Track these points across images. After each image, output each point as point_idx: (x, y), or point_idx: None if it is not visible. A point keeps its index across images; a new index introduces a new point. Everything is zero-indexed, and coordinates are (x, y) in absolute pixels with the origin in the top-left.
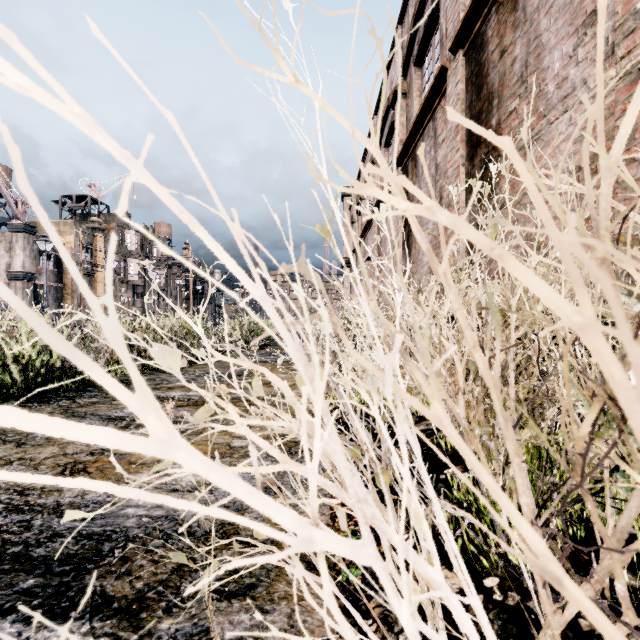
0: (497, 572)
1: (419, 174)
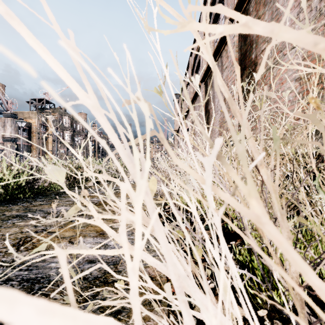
0: (265, 306)
1: (213, 85)
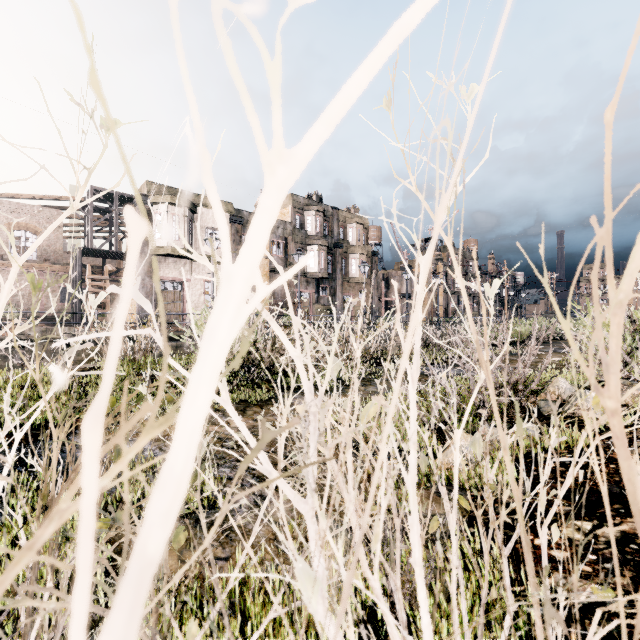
0: None
1: None
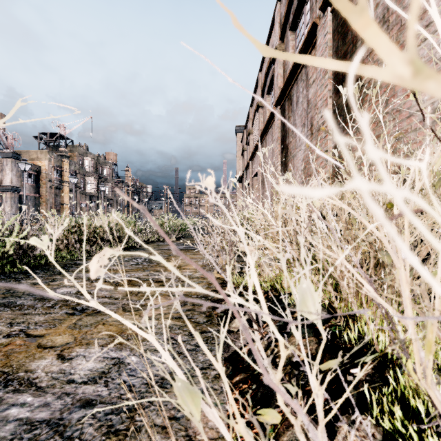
0: None
1: (294, 109)
